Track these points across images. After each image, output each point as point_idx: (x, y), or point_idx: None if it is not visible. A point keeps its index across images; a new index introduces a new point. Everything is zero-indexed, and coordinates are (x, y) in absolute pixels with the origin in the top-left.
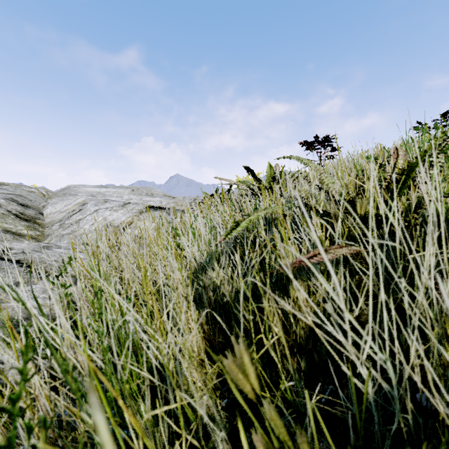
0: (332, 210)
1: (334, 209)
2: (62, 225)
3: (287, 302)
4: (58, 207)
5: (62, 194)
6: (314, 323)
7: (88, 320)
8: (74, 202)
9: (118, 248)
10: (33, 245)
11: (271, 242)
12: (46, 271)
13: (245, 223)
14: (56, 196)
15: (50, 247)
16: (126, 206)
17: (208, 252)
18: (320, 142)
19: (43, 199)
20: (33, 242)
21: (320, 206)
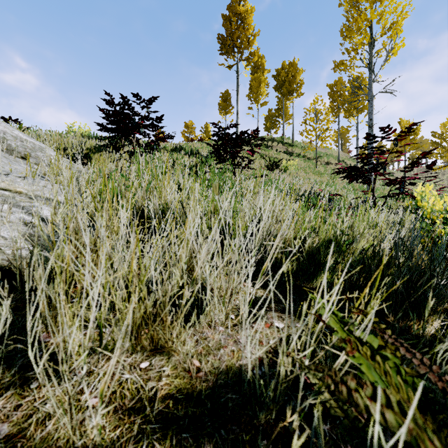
0: None
1: None
2: None
3: None
4: None
5: None
6: None
7: None
8: None
9: None
10: None
11: None
12: None
13: None
14: None
15: None
16: None
17: None
18: (13, 120)
19: None
20: None
21: None
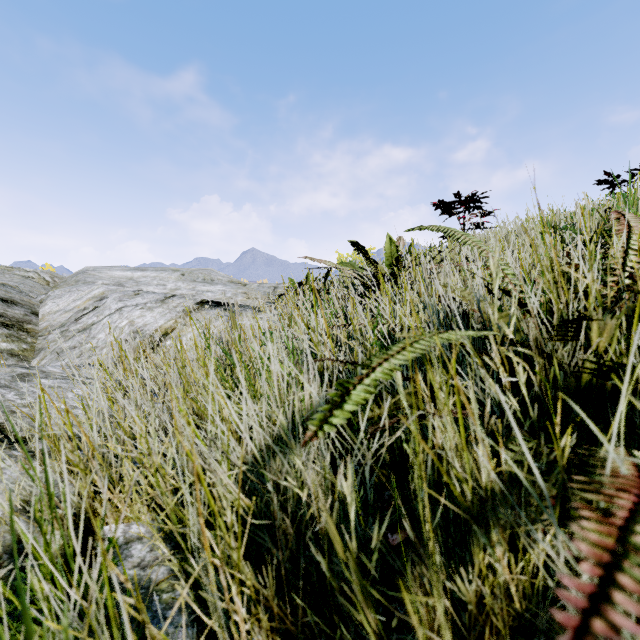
0: (530, 337)
1: (535, 335)
2: (64, 333)
3: (466, 583)
4: (62, 303)
5: (74, 282)
6: (522, 617)
7: (57, 544)
8: (88, 295)
9: (123, 396)
10: (1, 373)
11: (405, 388)
12: (4, 429)
13: (364, 389)
14: (65, 285)
15: (30, 376)
16: (168, 301)
17: (283, 426)
18: (464, 202)
19: (45, 289)
20: (14, 362)
21: (510, 331)
